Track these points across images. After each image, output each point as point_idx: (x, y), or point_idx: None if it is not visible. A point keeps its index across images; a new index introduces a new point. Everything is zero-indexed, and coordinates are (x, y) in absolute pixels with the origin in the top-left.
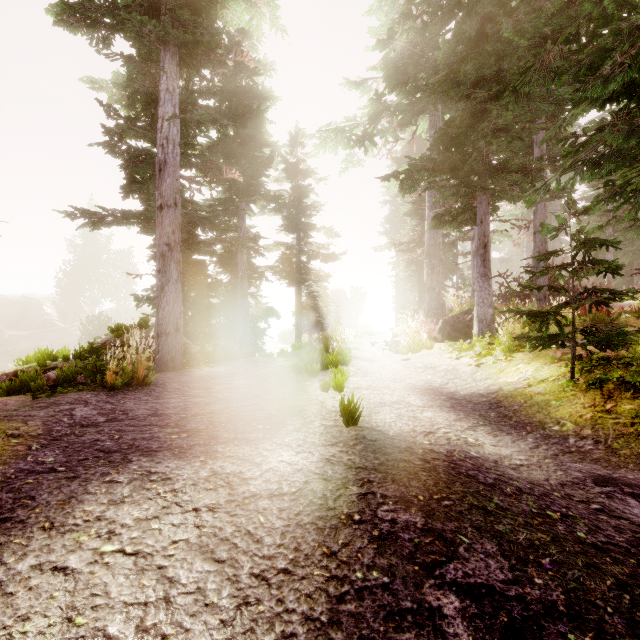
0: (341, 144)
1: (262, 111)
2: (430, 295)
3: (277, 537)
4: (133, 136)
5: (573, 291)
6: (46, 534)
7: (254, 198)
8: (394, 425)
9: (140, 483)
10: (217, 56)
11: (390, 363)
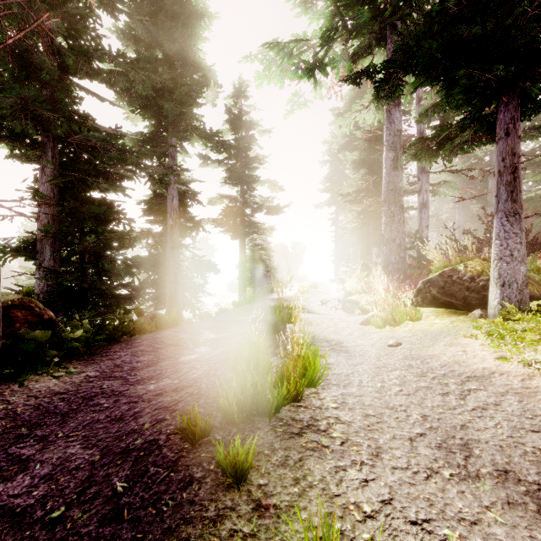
0: (287, 73)
1: (192, 23)
2: (389, 247)
3: None
4: None
5: None
6: None
7: (186, 134)
8: None
9: None
10: None
11: (378, 357)
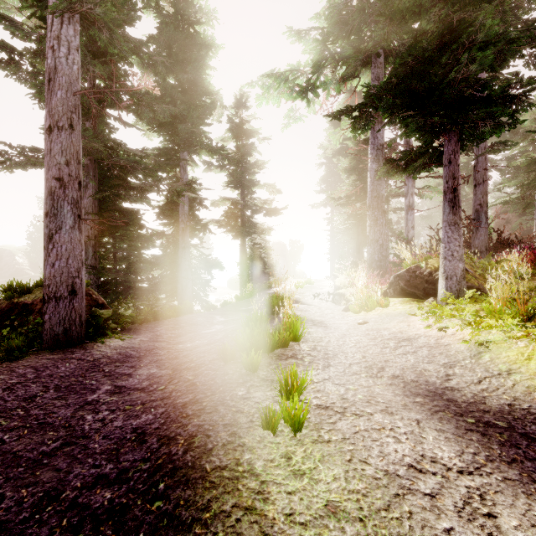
0: (284, 95)
1: (202, 56)
2: (373, 247)
3: None
4: None
5: None
6: None
7: (196, 148)
8: None
9: None
10: None
11: (347, 329)
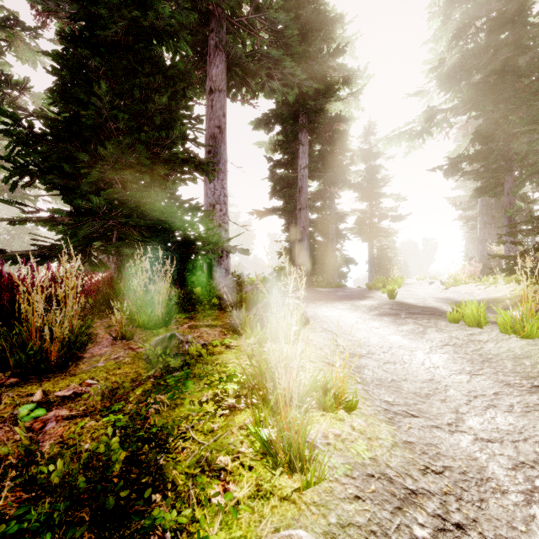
0: (403, 139)
1: (346, 132)
2: (482, 245)
3: (365, 309)
4: (278, 168)
5: (527, 244)
6: (313, 304)
7: (340, 186)
8: (411, 302)
9: (326, 303)
10: (323, 119)
11: (431, 290)
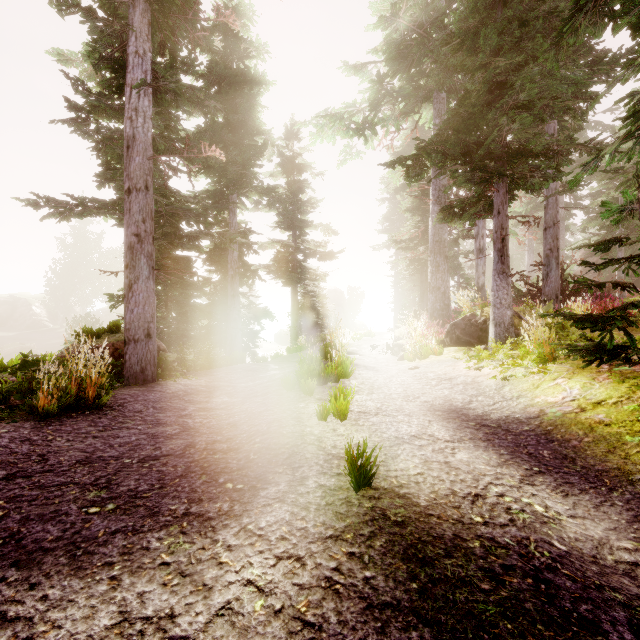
0: (339, 133)
1: (254, 95)
2: (435, 295)
3: None
4: (107, 116)
5: None
6: None
7: (246, 190)
8: (422, 481)
9: None
10: (200, 24)
11: (397, 373)
